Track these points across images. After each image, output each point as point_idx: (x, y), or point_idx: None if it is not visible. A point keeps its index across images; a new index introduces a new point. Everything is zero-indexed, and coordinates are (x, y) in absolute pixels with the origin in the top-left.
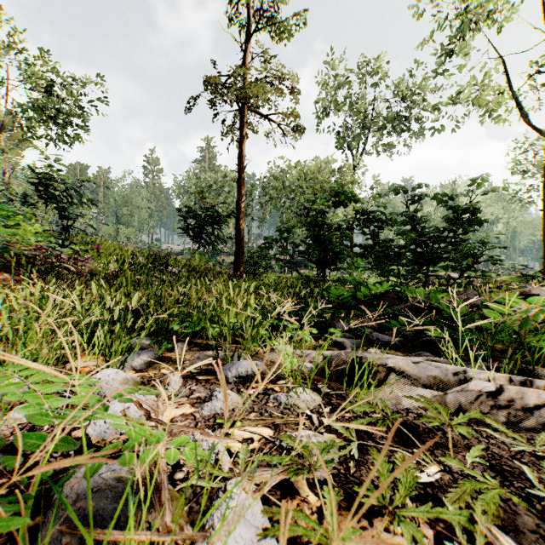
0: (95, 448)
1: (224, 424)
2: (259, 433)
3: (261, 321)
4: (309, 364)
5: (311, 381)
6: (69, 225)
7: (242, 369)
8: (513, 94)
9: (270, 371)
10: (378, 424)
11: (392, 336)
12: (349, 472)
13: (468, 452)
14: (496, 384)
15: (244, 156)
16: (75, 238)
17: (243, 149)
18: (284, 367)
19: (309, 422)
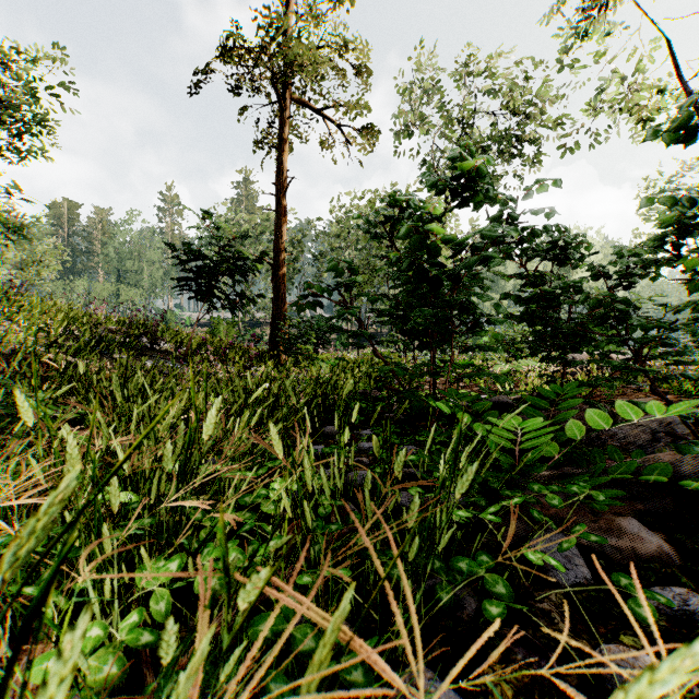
0: None
1: None
2: None
3: None
4: None
5: None
6: None
7: None
8: (686, 89)
9: None
10: None
11: None
12: None
13: None
14: None
15: (287, 171)
16: None
17: (285, 160)
18: None
19: None
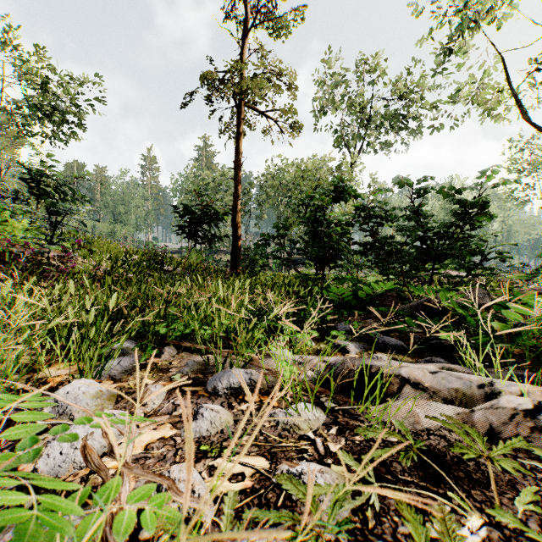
0: (43, 490)
1: (209, 452)
2: (251, 466)
3: (257, 322)
4: (310, 372)
5: (313, 393)
6: (58, 221)
7: (234, 379)
8: (513, 91)
9: (262, 419)
10: (400, 457)
11: (398, 339)
12: (367, 525)
13: (514, 493)
14: (528, 398)
15: (241, 153)
16: (67, 235)
17: (240, 146)
18: (282, 376)
19: (313, 449)
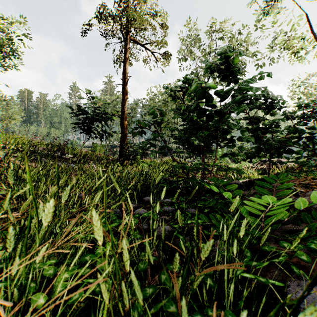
0: None
1: None
2: None
3: None
4: None
5: None
6: None
7: None
8: (315, 36)
9: None
10: None
11: None
12: None
13: None
14: None
15: (127, 73)
16: None
17: (126, 68)
18: None
19: None
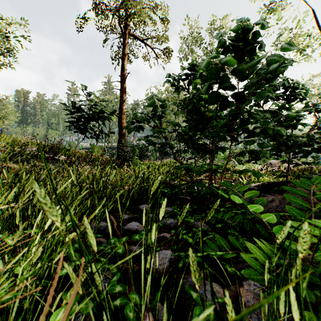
0: None
1: None
2: None
3: None
4: None
5: None
6: None
7: None
8: None
9: None
10: None
11: None
12: None
13: None
14: None
15: (125, 69)
16: None
17: (125, 64)
18: None
19: None
